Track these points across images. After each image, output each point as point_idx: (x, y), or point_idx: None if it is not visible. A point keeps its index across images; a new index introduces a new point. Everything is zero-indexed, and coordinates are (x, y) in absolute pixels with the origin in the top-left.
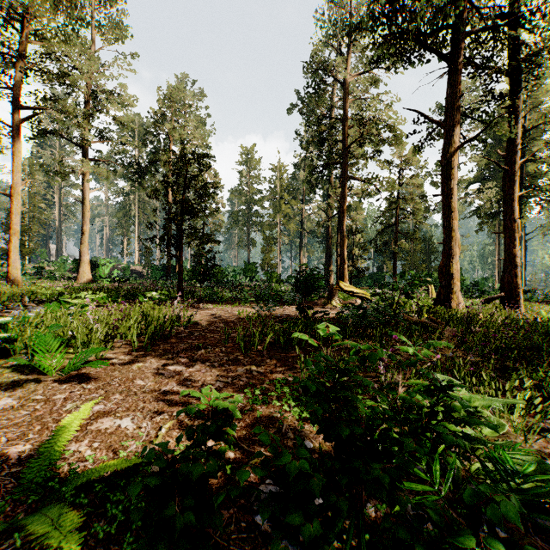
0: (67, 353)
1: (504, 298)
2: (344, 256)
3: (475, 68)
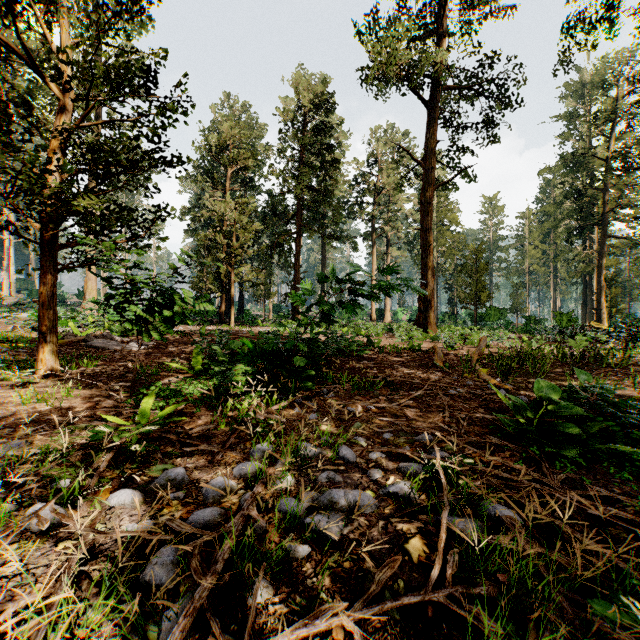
0: None
1: None
2: (600, 302)
3: None
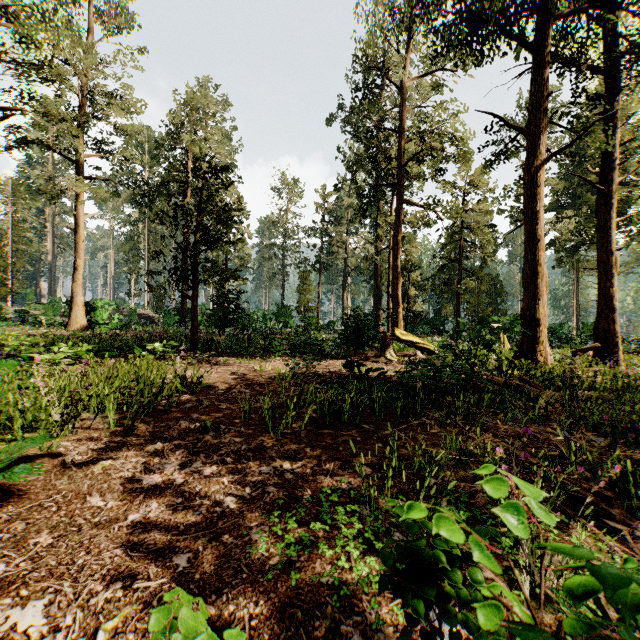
0: (1, 441)
1: (599, 349)
2: (398, 297)
3: (565, 62)
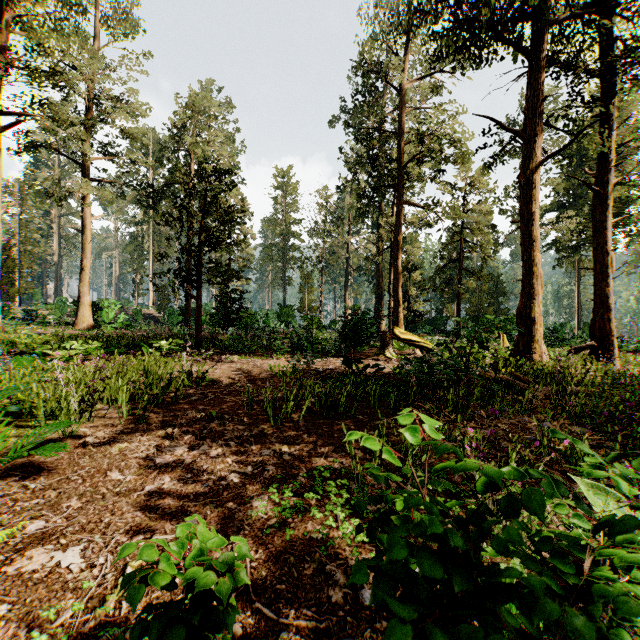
0: (25, 427)
1: (595, 348)
2: (398, 297)
3: (561, 66)
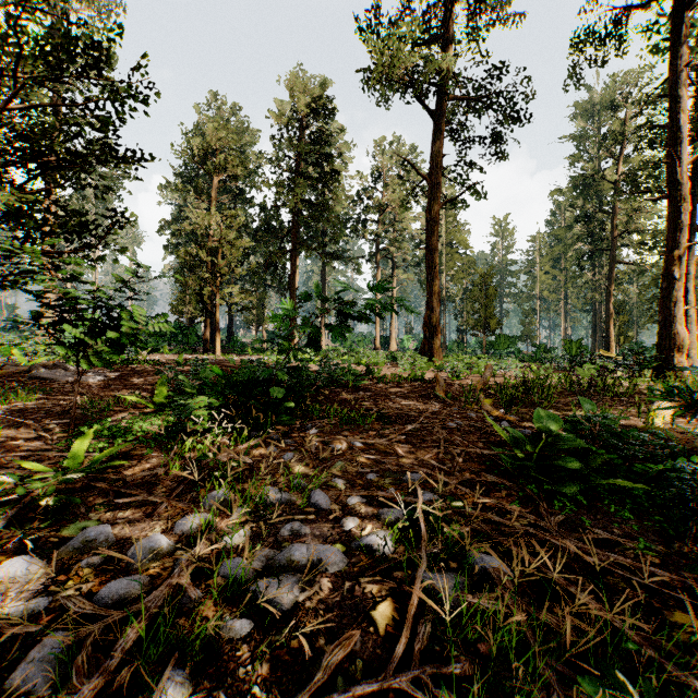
0: None
1: None
2: (609, 330)
3: None
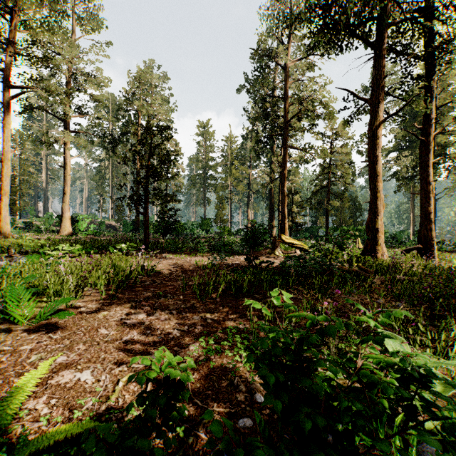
0: (41, 302)
1: (421, 249)
2: (284, 213)
3: (397, 54)
